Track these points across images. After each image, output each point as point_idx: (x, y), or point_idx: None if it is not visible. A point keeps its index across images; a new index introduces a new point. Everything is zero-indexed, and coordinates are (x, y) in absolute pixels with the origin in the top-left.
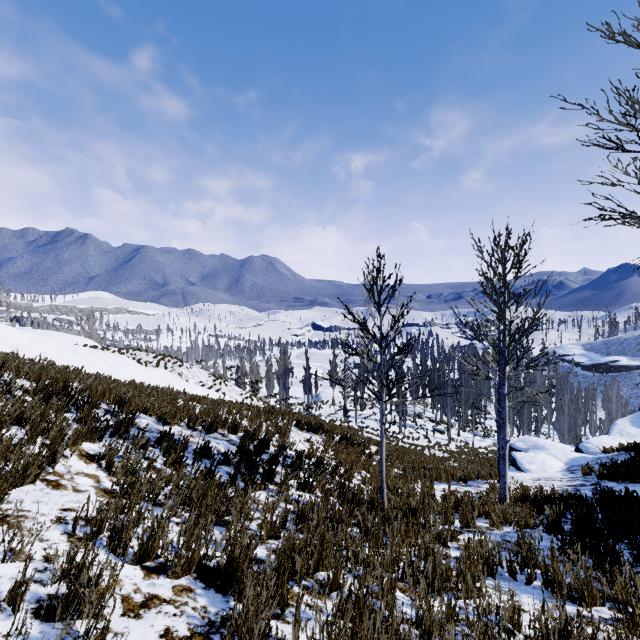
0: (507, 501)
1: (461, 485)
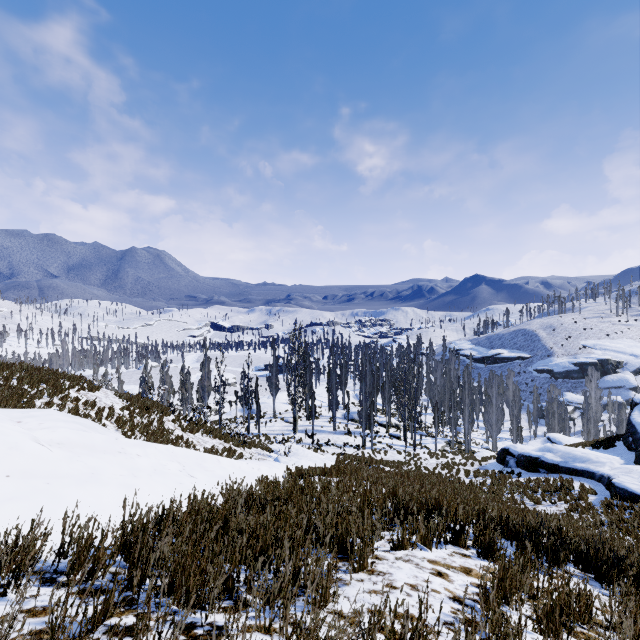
0: None
1: None
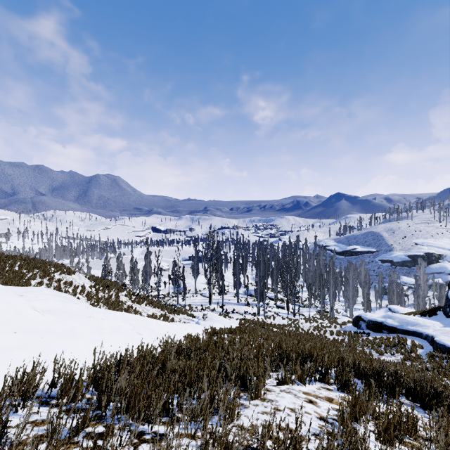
0: None
1: None
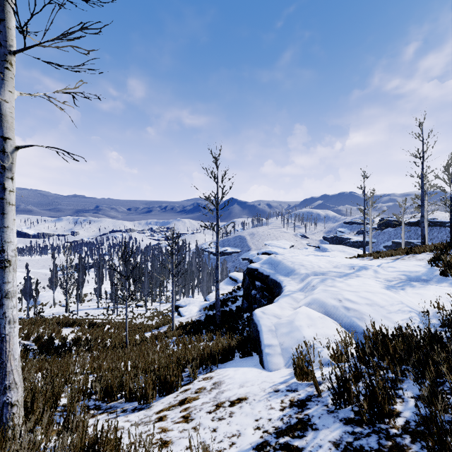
0: (174, 329)
1: (156, 331)
